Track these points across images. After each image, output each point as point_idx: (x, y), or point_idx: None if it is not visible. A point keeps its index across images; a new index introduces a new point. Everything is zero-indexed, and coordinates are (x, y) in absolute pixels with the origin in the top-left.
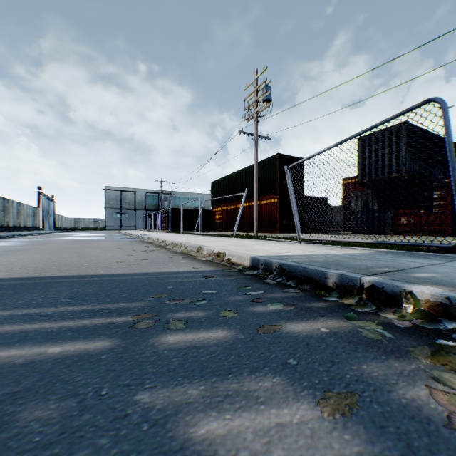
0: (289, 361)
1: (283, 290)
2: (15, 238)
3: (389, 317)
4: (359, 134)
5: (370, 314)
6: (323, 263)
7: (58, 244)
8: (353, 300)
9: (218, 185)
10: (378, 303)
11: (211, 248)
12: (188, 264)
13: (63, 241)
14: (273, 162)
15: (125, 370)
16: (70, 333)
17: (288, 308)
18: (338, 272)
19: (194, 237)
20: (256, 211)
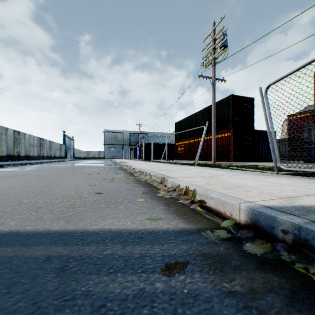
0: None
1: None
2: (40, 164)
3: None
4: None
5: None
6: None
7: (55, 170)
8: None
9: (180, 125)
10: None
11: (177, 181)
12: (144, 207)
13: (63, 167)
14: (226, 103)
15: None
16: None
17: None
18: None
19: (161, 165)
20: (214, 143)
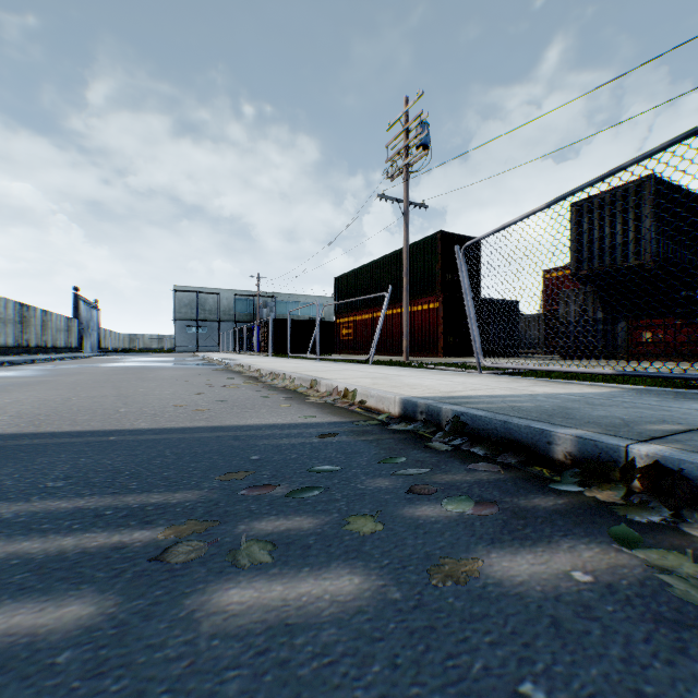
0: (524, 690)
1: (468, 466)
2: (34, 364)
3: None
4: (591, 183)
5: (664, 530)
6: (536, 412)
7: (94, 374)
8: (613, 492)
9: (345, 282)
10: (674, 503)
11: (334, 382)
12: (293, 410)
13: (103, 370)
14: (432, 245)
15: None
16: (21, 575)
17: (485, 510)
18: (575, 433)
19: (307, 363)
20: (406, 323)
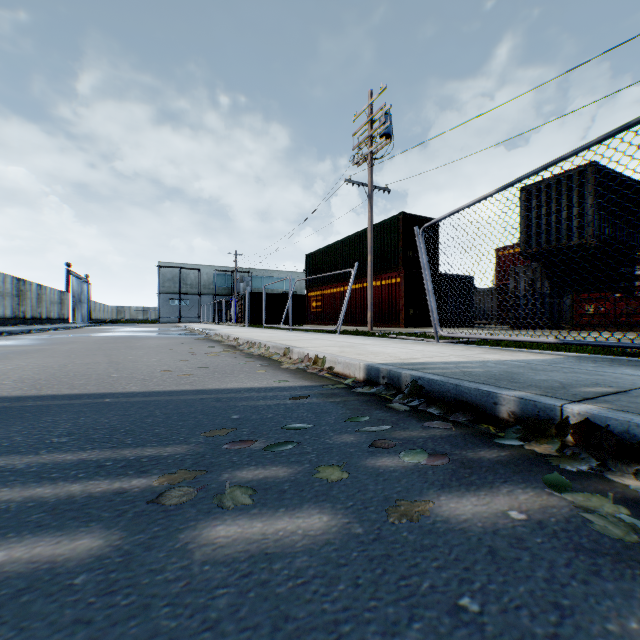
0: (463, 603)
1: (423, 423)
2: (31, 334)
3: (630, 485)
4: (536, 172)
5: (591, 477)
6: (485, 377)
7: (86, 343)
8: (550, 446)
9: (315, 259)
10: (601, 455)
11: (305, 350)
12: (268, 376)
13: (94, 339)
14: (394, 225)
15: (112, 624)
16: (38, 515)
17: (437, 461)
18: (517, 395)
19: (281, 333)
20: (371, 296)
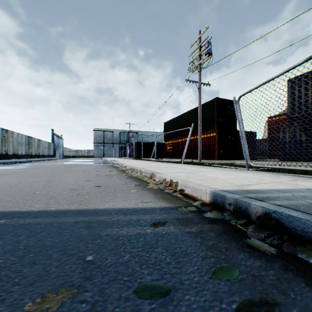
0: None
1: None
2: (30, 163)
3: None
4: None
5: None
6: None
7: (49, 168)
8: None
9: (169, 125)
10: None
11: (163, 175)
12: (137, 195)
13: (55, 166)
14: (212, 105)
15: None
16: None
17: None
18: None
19: (150, 163)
20: (199, 143)
